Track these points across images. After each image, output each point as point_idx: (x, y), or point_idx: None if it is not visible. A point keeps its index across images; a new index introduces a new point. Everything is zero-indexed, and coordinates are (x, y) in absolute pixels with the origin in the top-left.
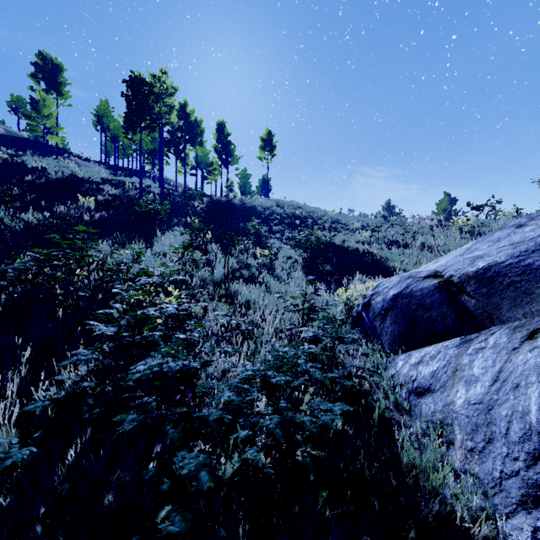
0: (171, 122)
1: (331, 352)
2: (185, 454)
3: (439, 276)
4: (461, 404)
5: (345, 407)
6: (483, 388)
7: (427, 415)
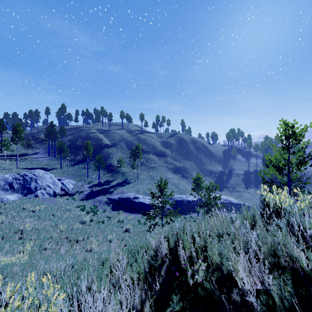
0: None
1: None
2: None
3: None
4: None
5: None
6: None
7: None
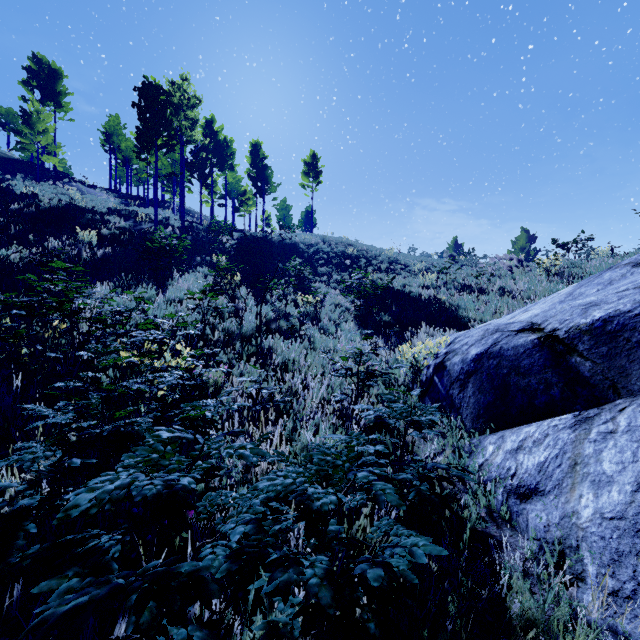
0: (194, 140)
1: (400, 440)
2: (171, 628)
3: (537, 329)
4: (590, 517)
5: (435, 549)
6: (623, 495)
7: (537, 530)
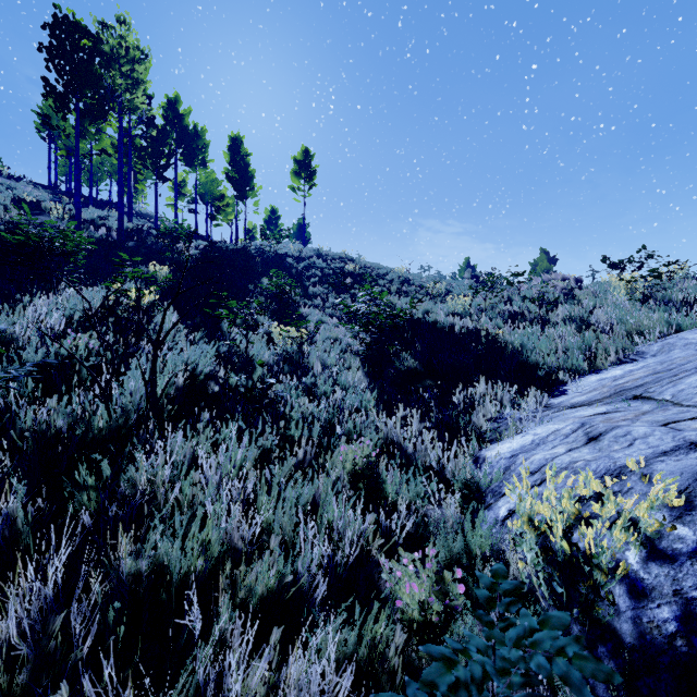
0: (136, 107)
1: None
2: None
3: None
4: None
5: None
6: None
7: None
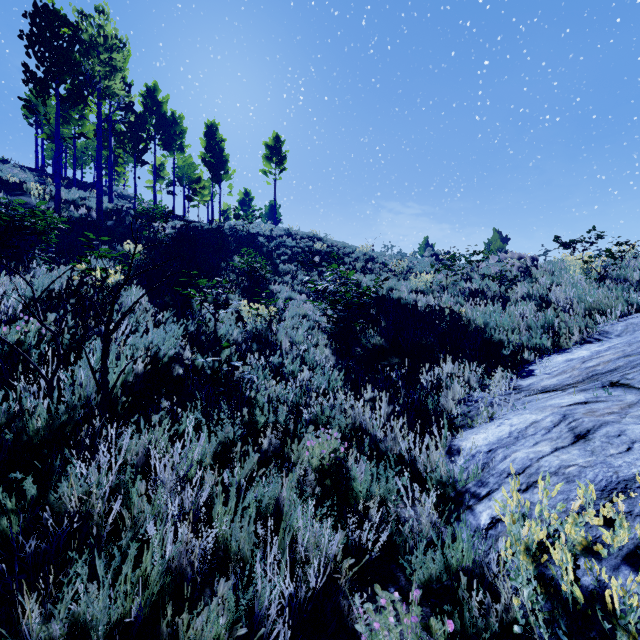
0: (114, 93)
1: None
2: None
3: None
4: None
5: None
6: None
7: None
